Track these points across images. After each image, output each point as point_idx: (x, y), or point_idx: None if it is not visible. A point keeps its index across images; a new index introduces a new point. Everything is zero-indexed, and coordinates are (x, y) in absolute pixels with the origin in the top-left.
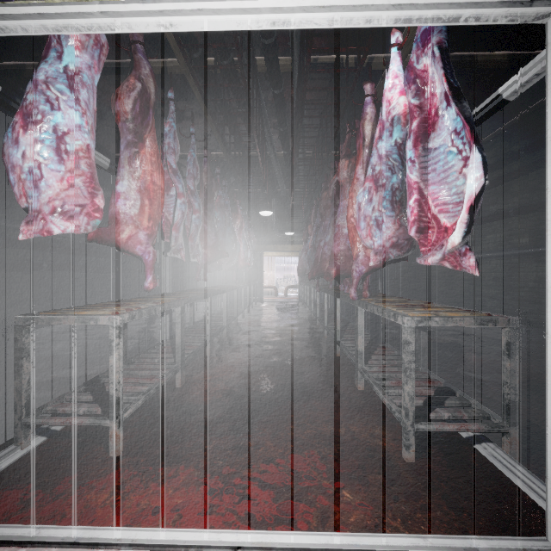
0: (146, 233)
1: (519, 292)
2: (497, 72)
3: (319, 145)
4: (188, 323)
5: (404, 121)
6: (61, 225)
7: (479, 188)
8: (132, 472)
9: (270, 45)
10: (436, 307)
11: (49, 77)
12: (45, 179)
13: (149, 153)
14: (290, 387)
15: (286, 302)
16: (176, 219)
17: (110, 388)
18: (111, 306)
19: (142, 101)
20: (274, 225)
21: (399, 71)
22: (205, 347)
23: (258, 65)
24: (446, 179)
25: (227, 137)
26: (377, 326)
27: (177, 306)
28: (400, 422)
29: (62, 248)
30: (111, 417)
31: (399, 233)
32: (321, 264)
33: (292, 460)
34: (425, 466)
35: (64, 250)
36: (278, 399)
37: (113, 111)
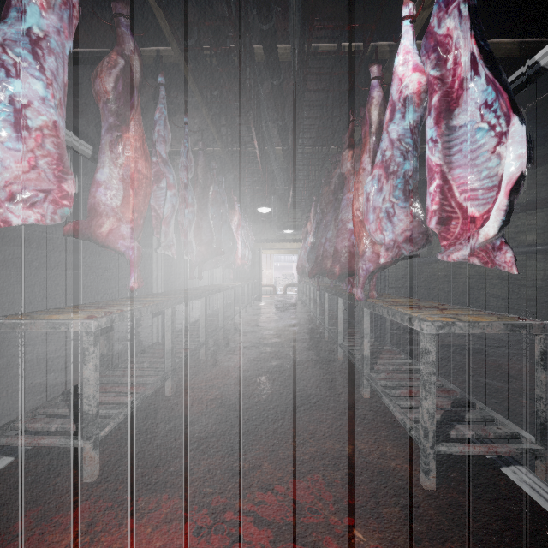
0: (131, 227)
1: (526, 291)
2: (505, 62)
3: (320, 137)
4: (183, 323)
5: (417, 102)
6: (22, 214)
7: (520, 168)
8: (106, 503)
9: (269, 31)
10: (453, 310)
11: (7, 41)
12: (2, 160)
13: (133, 138)
14: (290, 395)
15: (285, 301)
16: (166, 213)
17: (84, 404)
18: (91, 307)
19: (126, 80)
20: (272, 222)
21: (411, 46)
22: (200, 349)
23: (256, 53)
24: (472, 162)
25: (224, 131)
26: (382, 328)
27: (167, 308)
28: (417, 442)
29: (53, 245)
30: (85, 436)
31: (412, 227)
32: (322, 262)
33: (293, 487)
34: (448, 495)
35: (55, 247)
36: (277, 409)
37: (93, 91)
